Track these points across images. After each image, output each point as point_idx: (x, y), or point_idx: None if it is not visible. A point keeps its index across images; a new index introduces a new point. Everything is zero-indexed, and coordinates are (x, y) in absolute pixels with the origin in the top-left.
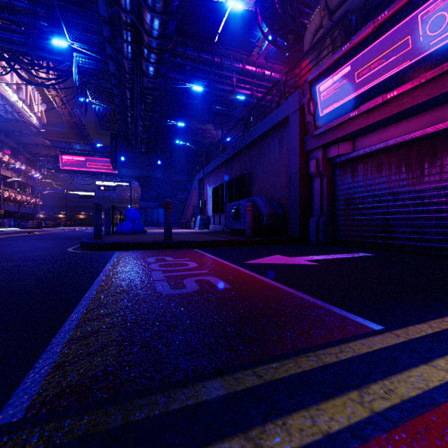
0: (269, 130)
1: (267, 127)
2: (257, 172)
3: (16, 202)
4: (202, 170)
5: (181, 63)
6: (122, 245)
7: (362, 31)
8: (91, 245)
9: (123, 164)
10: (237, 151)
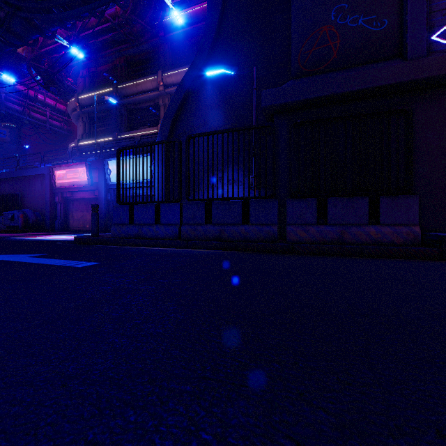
0: (35, 175)
1: (34, 173)
2: (27, 194)
3: None
4: None
5: None
6: None
7: (68, 164)
8: None
9: None
10: (11, 177)
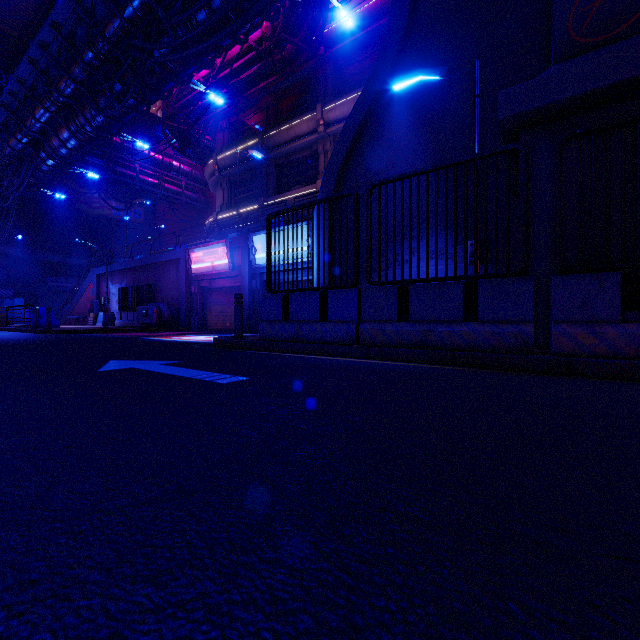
0: (170, 260)
1: (168, 258)
2: (162, 284)
3: None
4: (103, 267)
5: None
6: (81, 331)
7: (205, 244)
8: (59, 331)
9: None
10: (145, 264)
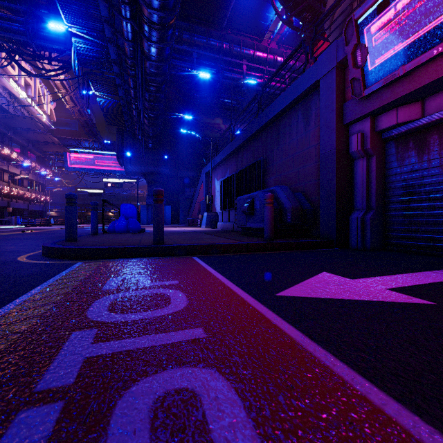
0: (291, 104)
1: (289, 100)
2: (275, 159)
3: (25, 200)
4: (209, 162)
5: (188, 50)
6: (90, 251)
7: None
8: (50, 251)
9: (129, 159)
10: (249, 136)
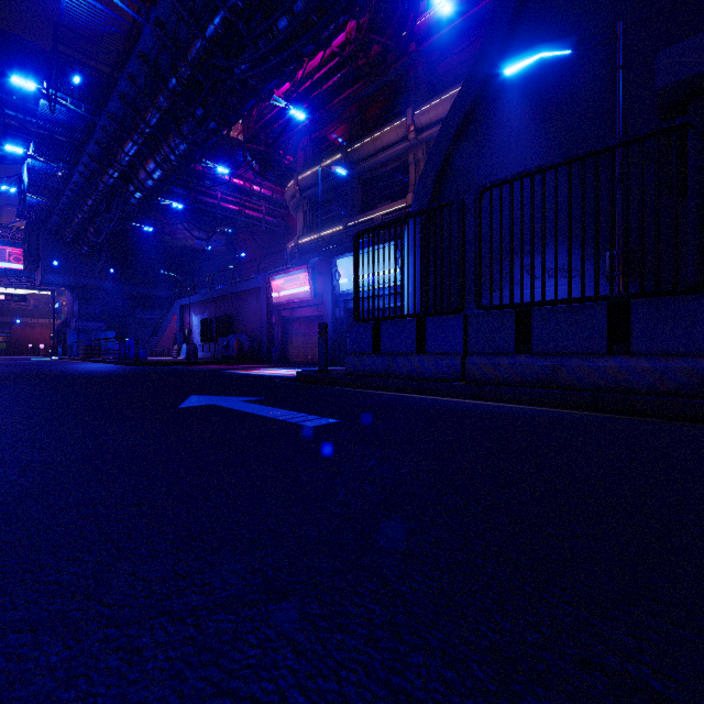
0: (250, 289)
1: (249, 287)
2: (243, 314)
3: None
4: (187, 298)
5: None
6: (166, 363)
7: (286, 271)
8: (146, 364)
9: (52, 268)
10: (226, 294)
